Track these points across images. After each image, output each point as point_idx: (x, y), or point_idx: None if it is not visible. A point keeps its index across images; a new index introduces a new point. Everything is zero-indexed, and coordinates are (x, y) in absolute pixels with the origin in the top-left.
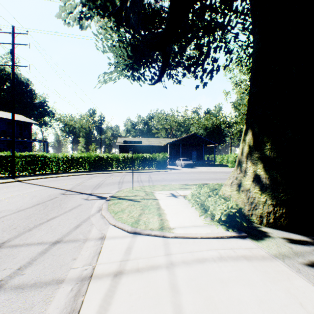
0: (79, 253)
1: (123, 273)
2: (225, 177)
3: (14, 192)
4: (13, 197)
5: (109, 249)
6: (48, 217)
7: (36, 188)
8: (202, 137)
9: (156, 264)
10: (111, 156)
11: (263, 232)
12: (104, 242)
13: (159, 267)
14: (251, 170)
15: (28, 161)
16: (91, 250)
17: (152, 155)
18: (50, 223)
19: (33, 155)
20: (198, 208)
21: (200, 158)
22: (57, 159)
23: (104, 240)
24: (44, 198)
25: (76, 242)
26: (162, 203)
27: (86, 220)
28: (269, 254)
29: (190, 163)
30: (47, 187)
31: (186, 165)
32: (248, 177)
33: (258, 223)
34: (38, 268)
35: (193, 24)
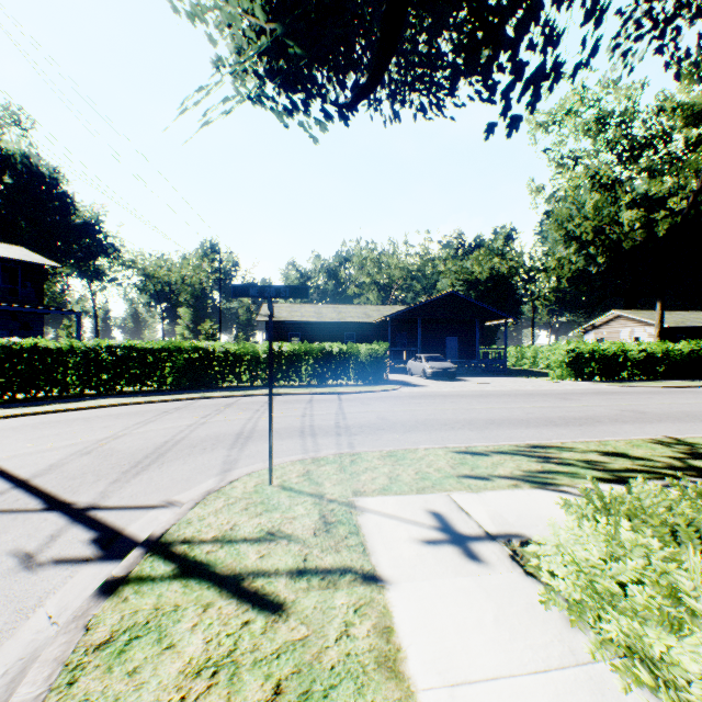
0: None
1: None
2: (574, 415)
3: None
4: None
5: None
6: None
7: None
8: (474, 301)
9: None
10: (237, 350)
11: None
12: None
13: None
14: None
15: None
16: None
17: (348, 347)
18: None
19: (1, 347)
20: None
21: (468, 355)
22: (80, 358)
23: None
24: None
25: None
26: (416, 644)
27: None
28: None
29: (446, 368)
30: None
31: (437, 373)
32: None
33: None
34: None
35: None
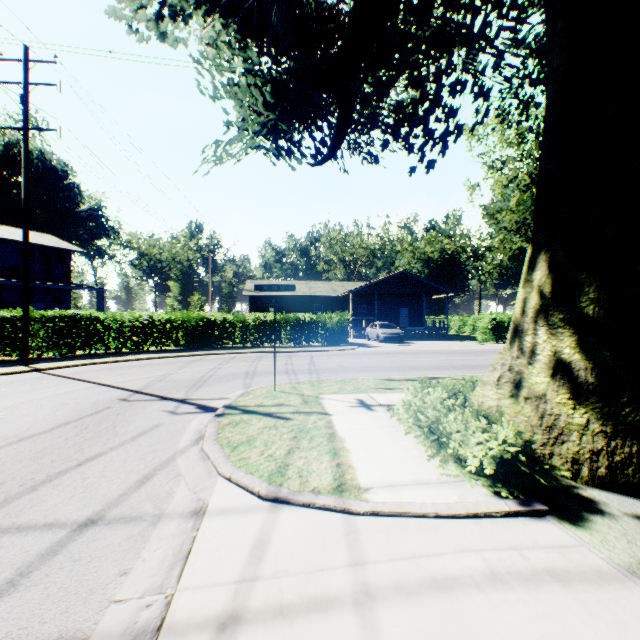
0: (138, 557)
1: (243, 621)
2: (473, 364)
3: (22, 395)
4: (16, 408)
5: (211, 546)
6: (83, 454)
7: (70, 385)
8: (421, 279)
9: (328, 592)
10: (232, 319)
11: (584, 501)
12: (202, 523)
13: (334, 602)
14: (548, 350)
15: (60, 328)
16: (168, 548)
17: (317, 317)
18: (84, 471)
19: (69, 317)
20: (422, 436)
21: (417, 323)
22: (119, 325)
23: (201, 518)
24: (82, 409)
25: (136, 522)
26: (340, 424)
27: (165, 464)
28: (613, 565)
29: (395, 333)
30: (94, 384)
31: (388, 337)
32: (539, 366)
33: (569, 476)
34: (28, 600)
35: (406, 32)
